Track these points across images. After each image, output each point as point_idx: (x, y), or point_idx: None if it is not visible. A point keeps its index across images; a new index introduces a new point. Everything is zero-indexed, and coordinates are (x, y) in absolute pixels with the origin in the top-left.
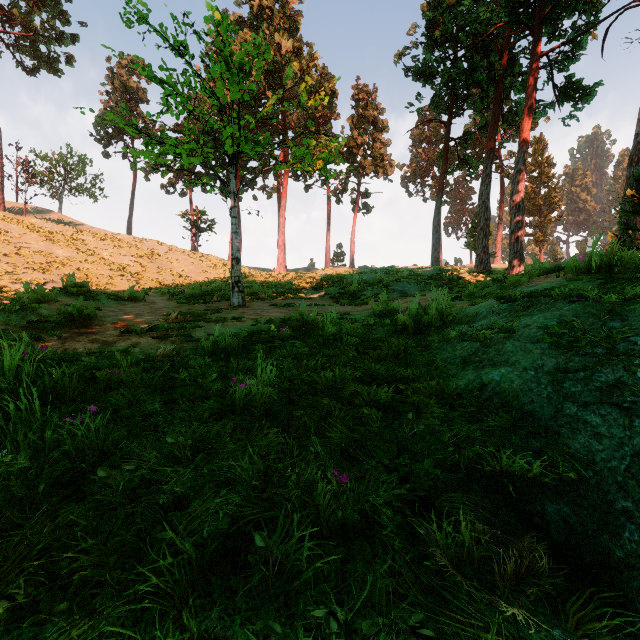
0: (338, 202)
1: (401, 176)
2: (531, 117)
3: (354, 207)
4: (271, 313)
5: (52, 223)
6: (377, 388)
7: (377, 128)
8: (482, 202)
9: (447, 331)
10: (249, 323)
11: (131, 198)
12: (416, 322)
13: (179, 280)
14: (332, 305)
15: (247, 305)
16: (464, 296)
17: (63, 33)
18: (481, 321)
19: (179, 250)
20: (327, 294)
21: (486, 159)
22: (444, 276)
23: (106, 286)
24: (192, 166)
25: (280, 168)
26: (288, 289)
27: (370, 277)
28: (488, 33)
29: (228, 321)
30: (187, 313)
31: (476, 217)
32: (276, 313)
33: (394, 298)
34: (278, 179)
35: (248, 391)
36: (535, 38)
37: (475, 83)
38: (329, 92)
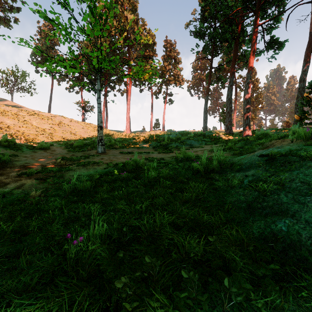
0: (156, 98)
1: (187, 86)
2: (254, 56)
3: (164, 101)
4: (118, 159)
5: (5, 106)
6: (188, 232)
7: (176, 62)
8: (228, 99)
9: (230, 179)
10: (103, 167)
11: (50, 94)
12: (205, 168)
13: (74, 137)
14: (153, 152)
15: (106, 152)
16: (226, 149)
17: (12, 6)
18: (251, 171)
19: (75, 121)
20: (151, 145)
21: (230, 77)
22: (212, 136)
23: (33, 140)
24: (75, 74)
25: (125, 77)
26: (130, 142)
27: (173, 136)
28: (233, 13)
29: (91, 165)
30: (69, 158)
31: (224, 106)
32: (121, 159)
33: (187, 149)
34: (126, 86)
35: (79, 250)
36: (256, 16)
37: (225, 39)
38: (152, 42)
